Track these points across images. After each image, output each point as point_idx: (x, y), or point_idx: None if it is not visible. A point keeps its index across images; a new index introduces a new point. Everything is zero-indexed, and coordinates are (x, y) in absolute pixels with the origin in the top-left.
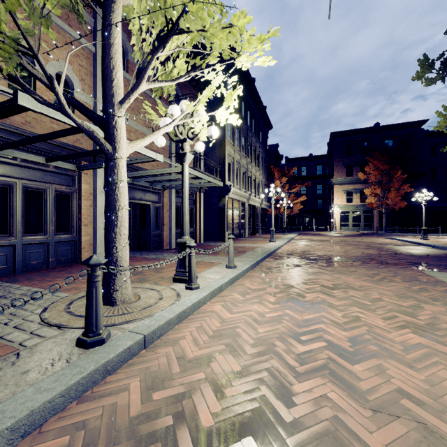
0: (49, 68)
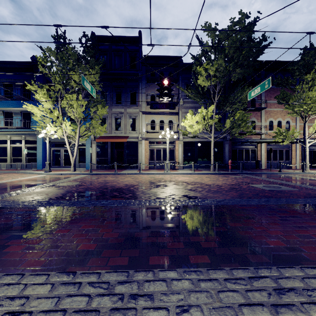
0: (284, 121)
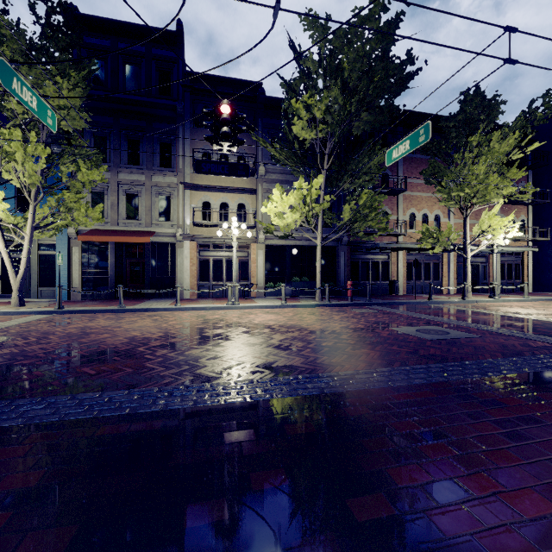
0: (432, 215)
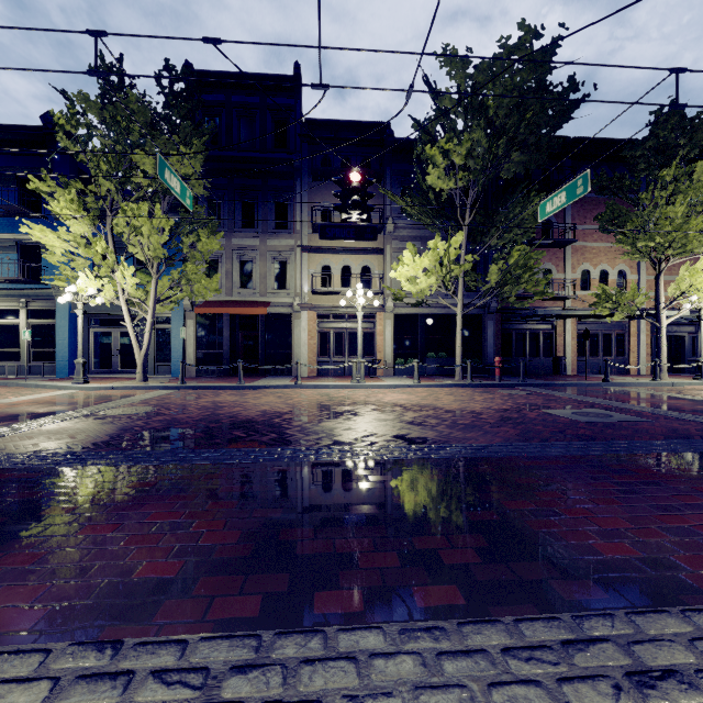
0: (614, 271)
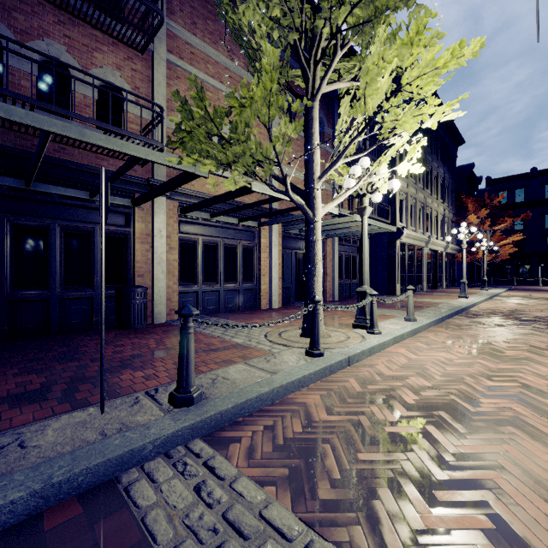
0: None
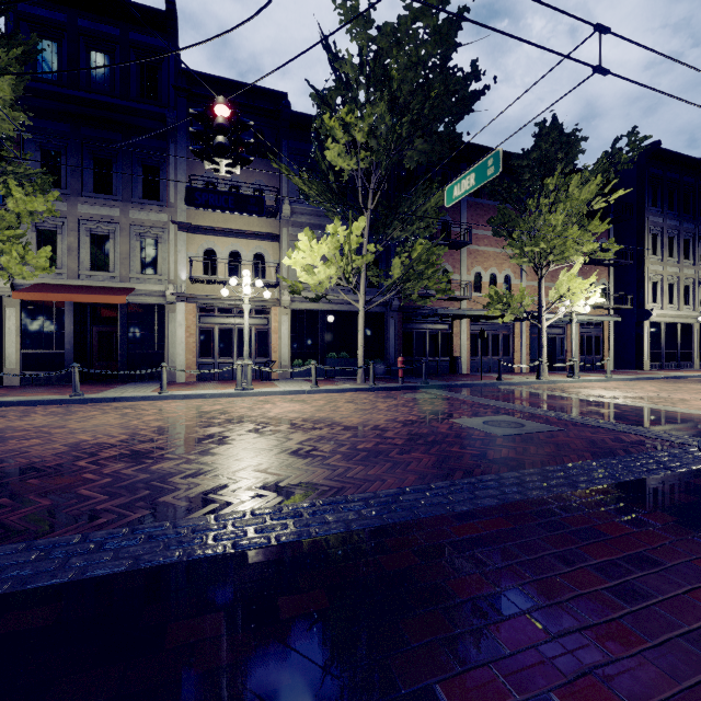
0: (501, 276)
